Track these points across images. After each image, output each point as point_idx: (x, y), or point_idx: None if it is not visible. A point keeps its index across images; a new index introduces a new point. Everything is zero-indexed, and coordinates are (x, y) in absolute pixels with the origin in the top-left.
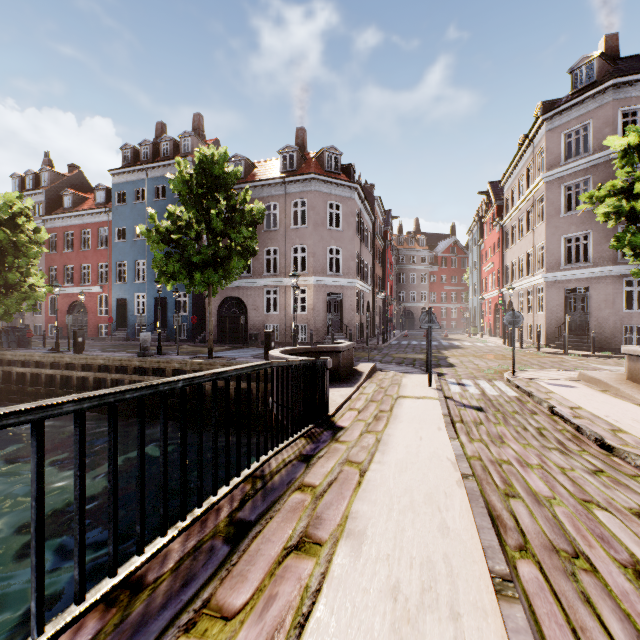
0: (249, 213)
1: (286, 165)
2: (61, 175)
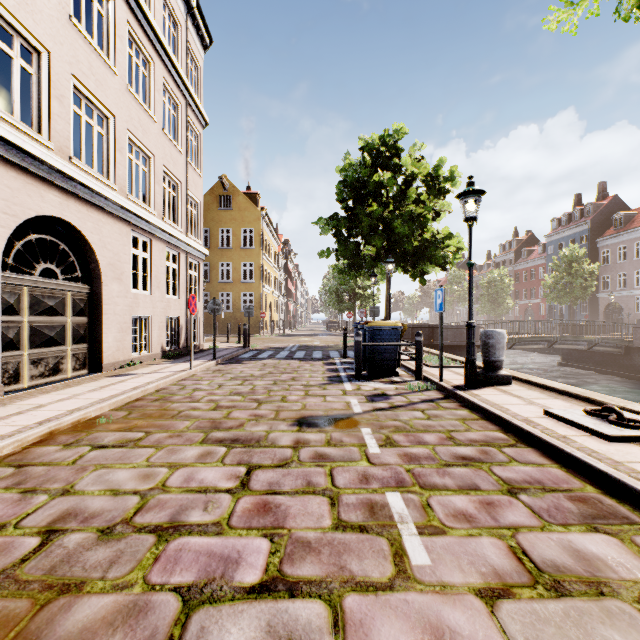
0: (585, 271)
1: None
2: (521, 240)
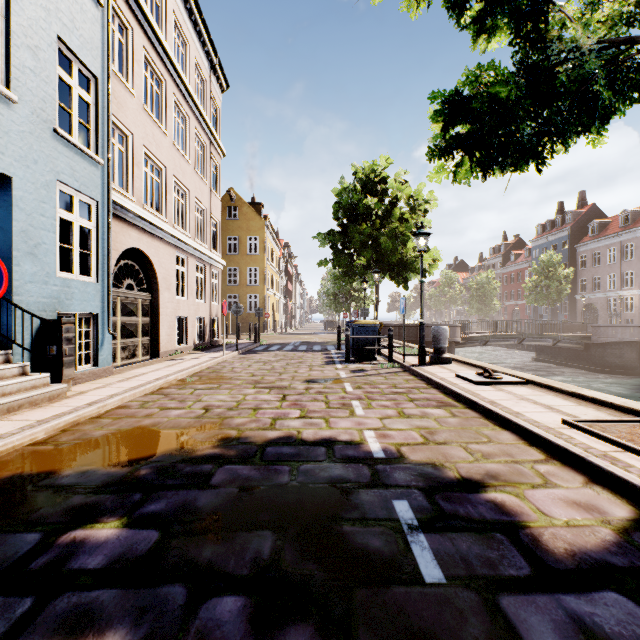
0: (561, 275)
1: (623, 222)
2: (509, 244)
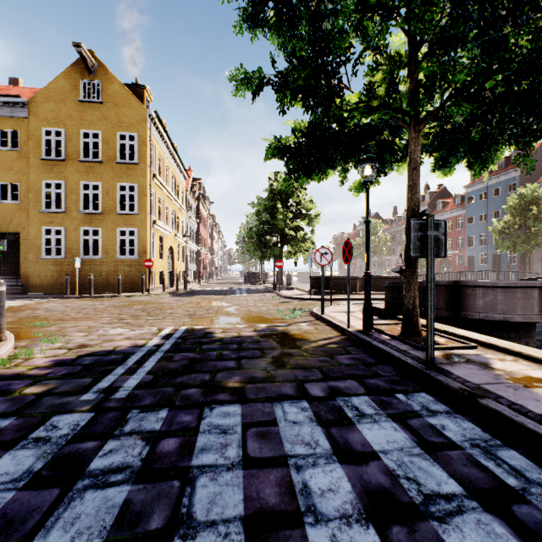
0: None
1: None
2: (434, 193)
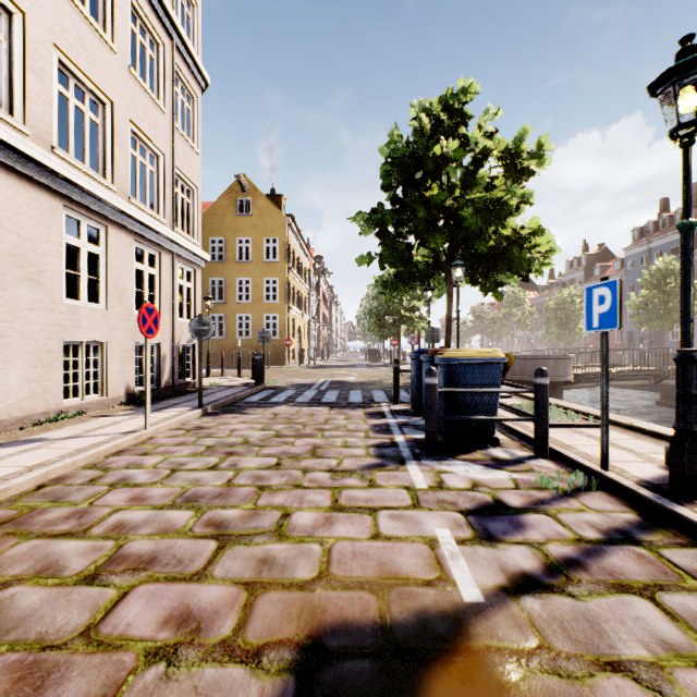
0: None
1: None
2: (592, 254)
